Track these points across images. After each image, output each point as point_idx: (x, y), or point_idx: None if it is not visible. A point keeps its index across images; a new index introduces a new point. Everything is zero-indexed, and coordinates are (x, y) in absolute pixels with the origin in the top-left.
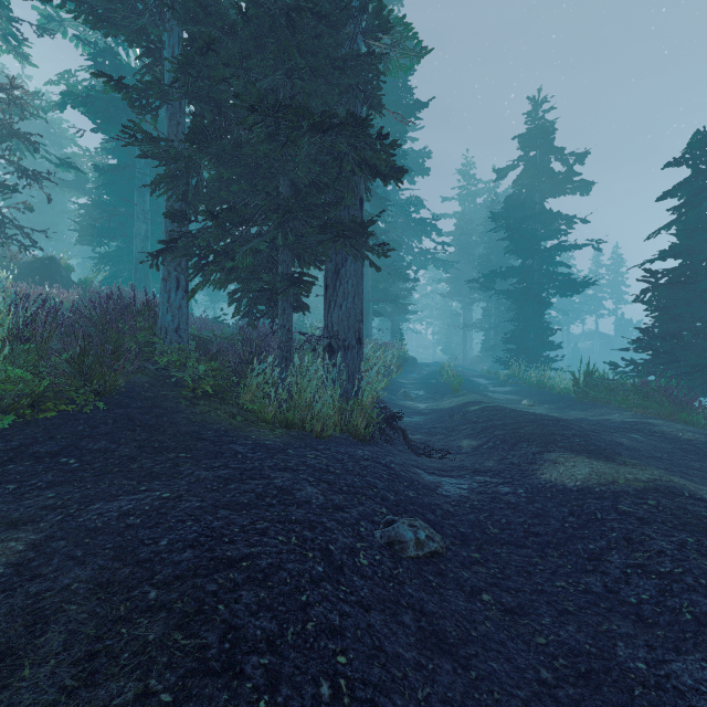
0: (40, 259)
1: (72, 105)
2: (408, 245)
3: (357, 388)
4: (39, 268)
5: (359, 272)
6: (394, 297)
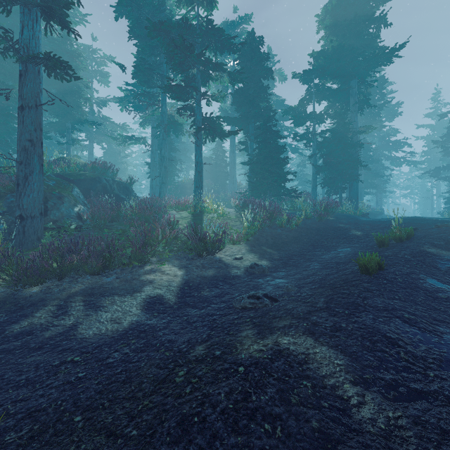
0: None
1: None
2: (387, 156)
3: (357, 209)
4: None
5: (357, 184)
6: (375, 185)
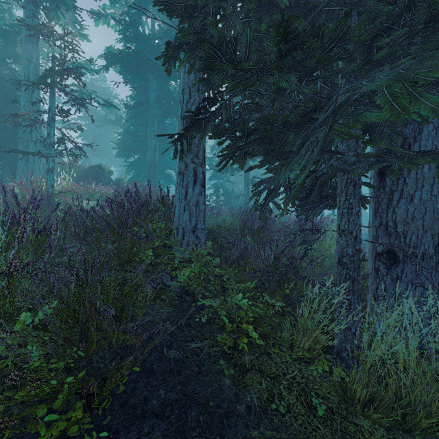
0: (93, 166)
1: (111, 63)
2: None
3: None
4: (92, 173)
5: None
6: None
